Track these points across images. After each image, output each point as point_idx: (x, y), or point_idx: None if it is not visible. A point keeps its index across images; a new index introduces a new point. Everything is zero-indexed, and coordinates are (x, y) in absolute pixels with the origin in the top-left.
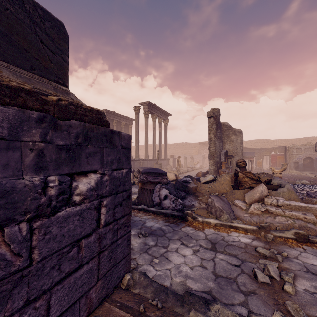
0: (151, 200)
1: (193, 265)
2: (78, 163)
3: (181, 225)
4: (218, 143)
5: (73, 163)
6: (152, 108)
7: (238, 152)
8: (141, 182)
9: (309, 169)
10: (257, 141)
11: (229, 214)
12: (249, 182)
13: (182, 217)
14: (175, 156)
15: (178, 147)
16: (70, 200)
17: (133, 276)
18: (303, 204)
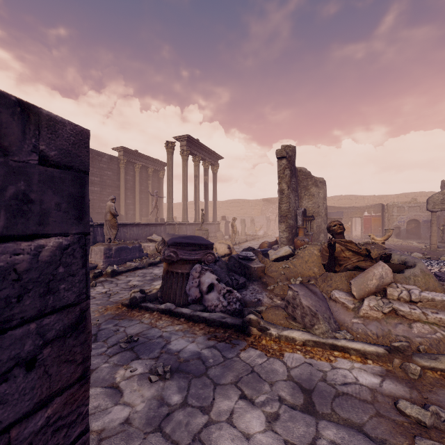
0: (185, 292)
1: None
2: None
3: (239, 345)
4: (292, 197)
5: None
6: (194, 146)
7: (320, 212)
8: (166, 261)
9: (414, 236)
10: (342, 198)
11: (327, 320)
12: (352, 258)
13: (241, 328)
14: (228, 219)
15: (233, 206)
16: None
17: None
18: None
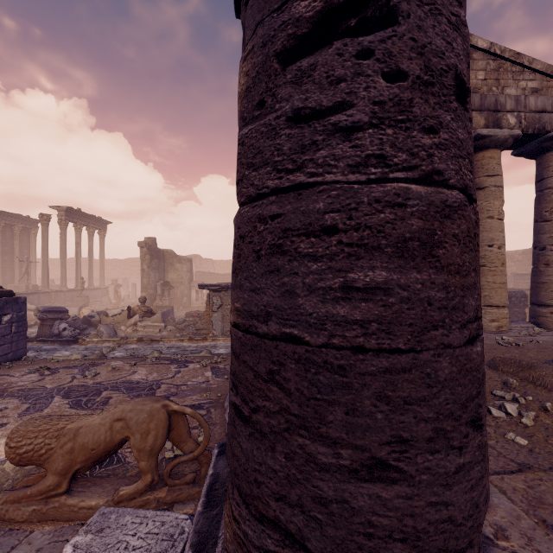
0: (52, 334)
1: (67, 355)
2: (4, 311)
3: (72, 345)
4: (153, 274)
5: (2, 312)
6: (75, 215)
7: (184, 282)
8: (41, 319)
9: None
10: None
11: (109, 334)
12: (140, 313)
13: (75, 341)
14: (127, 280)
15: (133, 266)
16: (1, 323)
17: (28, 358)
18: (157, 324)
